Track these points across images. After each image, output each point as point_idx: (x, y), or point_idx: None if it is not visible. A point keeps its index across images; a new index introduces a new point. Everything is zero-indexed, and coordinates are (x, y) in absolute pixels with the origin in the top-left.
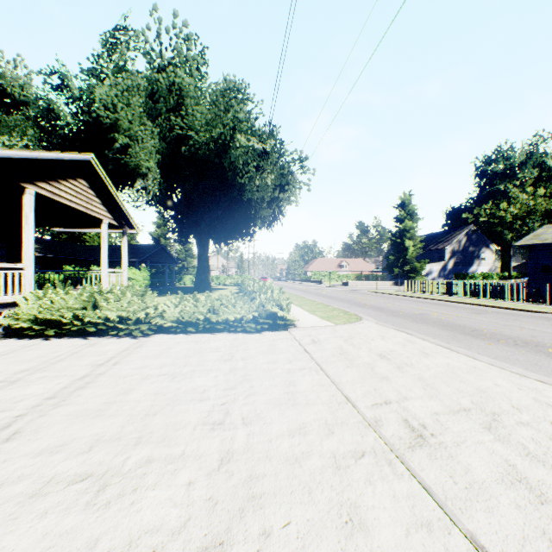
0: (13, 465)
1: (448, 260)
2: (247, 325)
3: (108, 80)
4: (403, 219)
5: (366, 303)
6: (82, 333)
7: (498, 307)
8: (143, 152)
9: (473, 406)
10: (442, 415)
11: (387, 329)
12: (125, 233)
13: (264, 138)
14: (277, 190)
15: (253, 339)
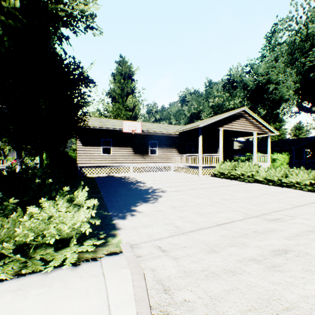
0: (190, 192)
1: None
2: (303, 186)
3: (266, 58)
4: None
5: None
6: (231, 178)
7: None
8: (283, 88)
9: None
10: (303, 224)
11: None
12: (268, 136)
13: None
14: None
15: (298, 193)
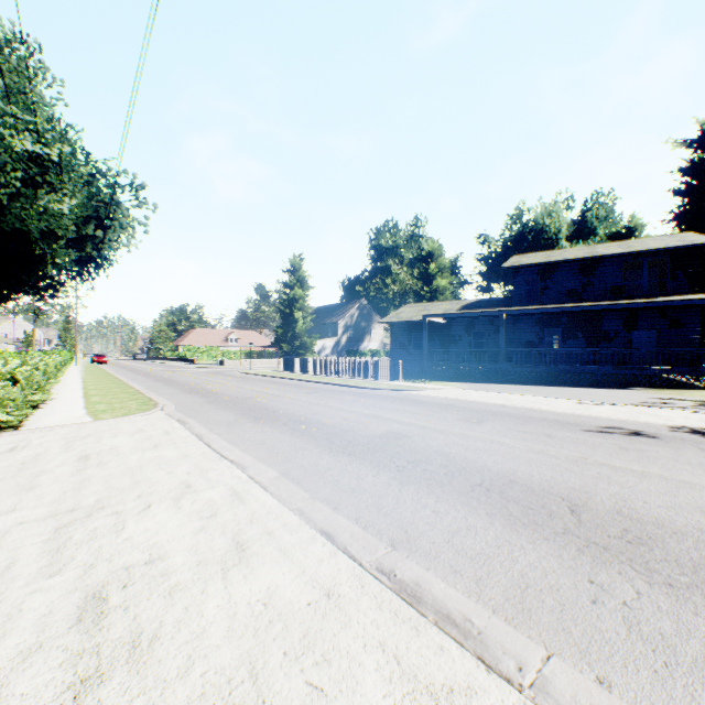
0: None
1: (341, 336)
2: None
3: None
4: (293, 286)
5: (207, 387)
6: None
7: (342, 385)
8: None
9: (92, 504)
10: (28, 523)
11: (168, 419)
12: None
13: (48, 139)
14: (93, 224)
15: None
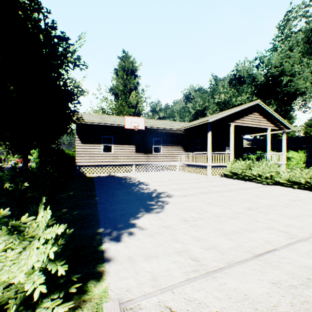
0: (201, 197)
1: None
2: None
3: (278, 49)
4: None
5: None
6: (245, 179)
7: None
8: (299, 80)
9: None
10: None
11: None
12: (283, 132)
13: None
14: None
15: None
